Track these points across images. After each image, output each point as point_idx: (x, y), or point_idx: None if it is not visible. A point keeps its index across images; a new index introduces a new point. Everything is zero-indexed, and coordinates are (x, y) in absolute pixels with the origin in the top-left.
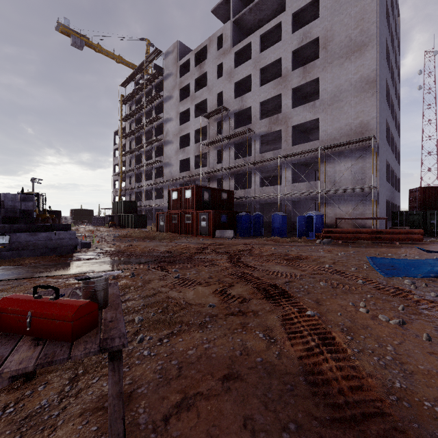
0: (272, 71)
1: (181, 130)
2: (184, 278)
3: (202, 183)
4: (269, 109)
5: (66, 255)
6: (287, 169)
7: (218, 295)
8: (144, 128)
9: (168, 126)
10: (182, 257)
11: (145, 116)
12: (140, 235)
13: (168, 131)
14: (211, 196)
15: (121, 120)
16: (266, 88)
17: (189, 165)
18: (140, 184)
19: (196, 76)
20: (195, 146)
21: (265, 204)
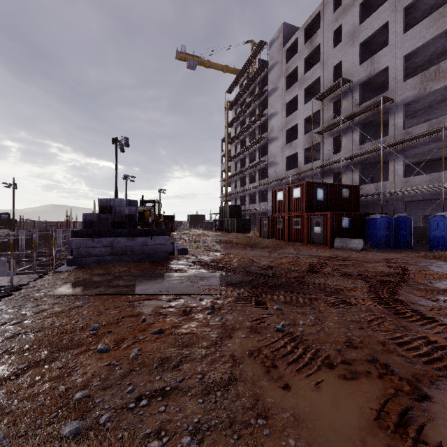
0: (425, 5)
1: (288, 122)
2: (294, 335)
3: (313, 180)
4: (419, 63)
5: (158, 263)
6: None
7: (399, 443)
8: (248, 129)
9: (273, 122)
10: (289, 279)
11: (249, 117)
12: (241, 241)
13: (272, 127)
14: (327, 194)
15: (227, 126)
16: (415, 32)
17: (297, 162)
18: (244, 188)
19: (305, 55)
20: (304, 137)
21: (409, 202)
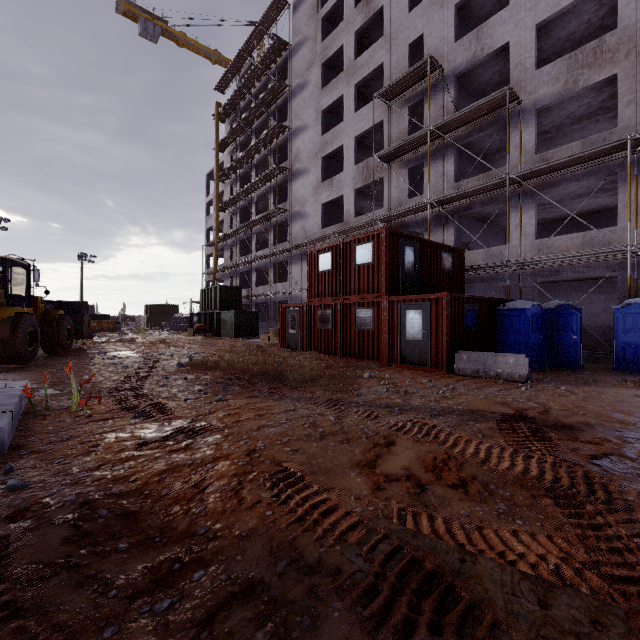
0: None
1: (326, 143)
2: None
3: None
4: (545, 54)
5: None
6: (639, 179)
7: None
8: (254, 155)
9: (299, 143)
10: None
11: (256, 135)
12: (243, 361)
13: (298, 151)
14: (420, 259)
15: (216, 146)
16: None
17: (340, 216)
18: (248, 257)
19: (357, 26)
20: (355, 169)
21: (509, 287)
